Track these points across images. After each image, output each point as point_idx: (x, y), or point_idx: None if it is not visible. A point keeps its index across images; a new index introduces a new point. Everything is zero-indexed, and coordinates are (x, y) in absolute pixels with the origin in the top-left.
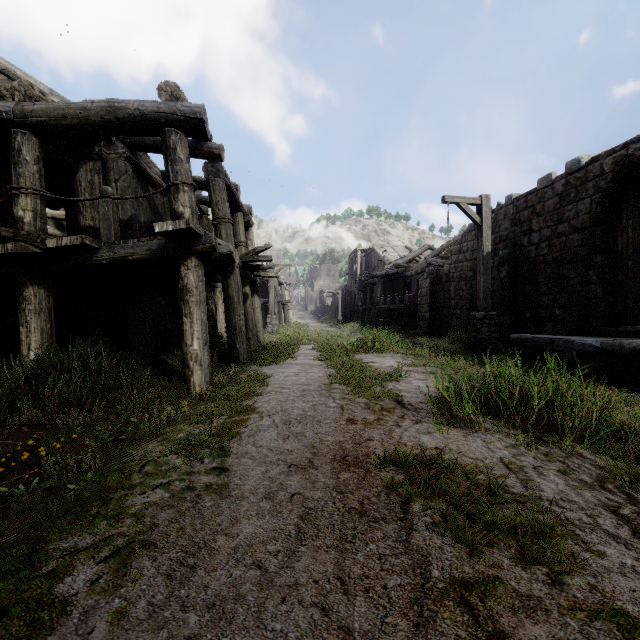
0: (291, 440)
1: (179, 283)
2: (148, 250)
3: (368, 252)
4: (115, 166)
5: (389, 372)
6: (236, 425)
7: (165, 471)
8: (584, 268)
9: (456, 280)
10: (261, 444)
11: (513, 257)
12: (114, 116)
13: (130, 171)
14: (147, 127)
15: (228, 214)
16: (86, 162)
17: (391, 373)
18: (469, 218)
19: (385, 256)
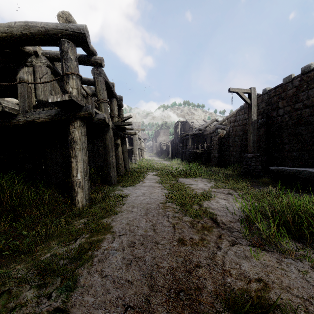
0: (132, 267)
1: (69, 137)
2: (48, 115)
3: (184, 123)
4: (40, 69)
5: (203, 193)
6: (89, 249)
7: (7, 311)
8: (312, 128)
9: (233, 136)
10: (105, 274)
11: (267, 123)
12: (28, 31)
13: (49, 73)
14: (50, 39)
15: (106, 97)
16: (23, 67)
17: (204, 194)
18: (243, 101)
19: (193, 125)
